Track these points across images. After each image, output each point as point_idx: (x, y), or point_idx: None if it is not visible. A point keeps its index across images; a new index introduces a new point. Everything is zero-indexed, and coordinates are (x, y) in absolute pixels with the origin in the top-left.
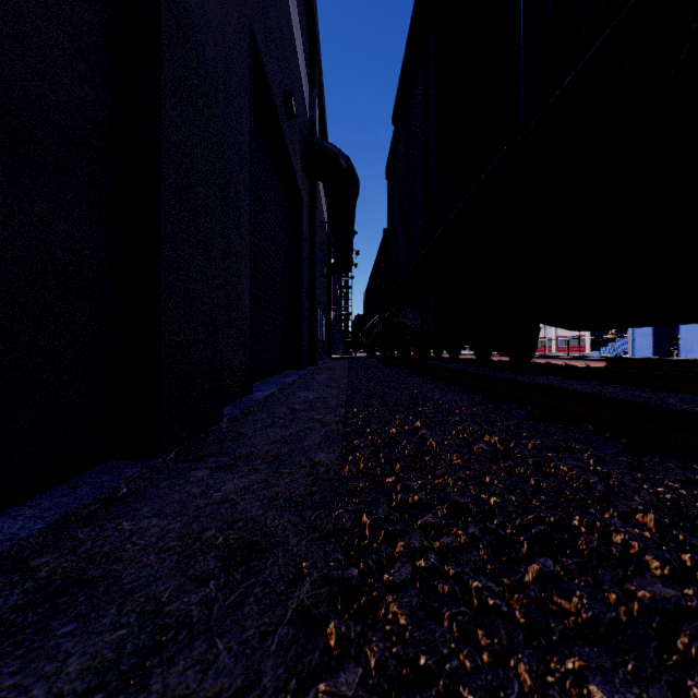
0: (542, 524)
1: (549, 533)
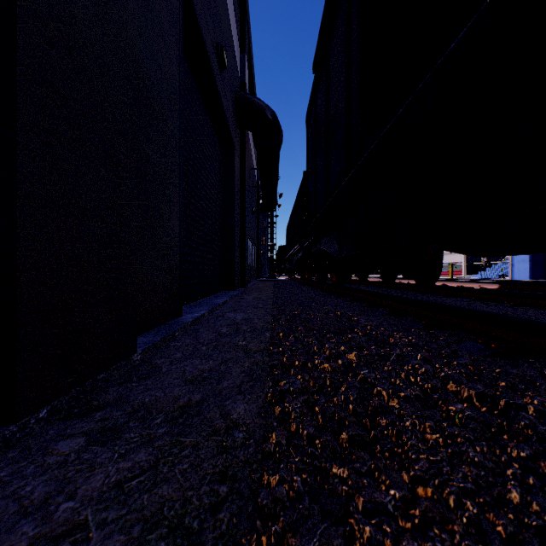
0: None
1: None
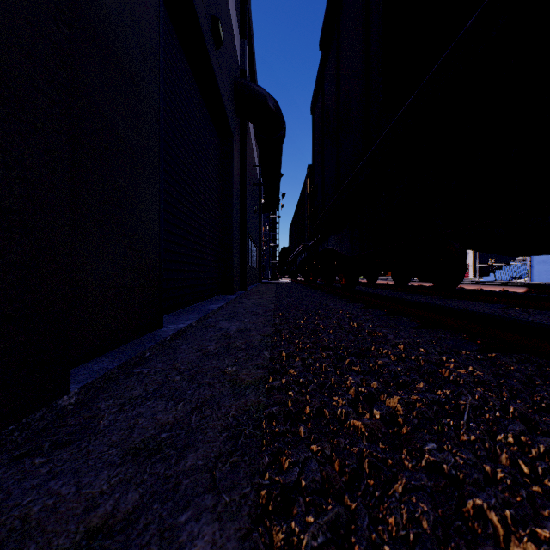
0: None
1: None
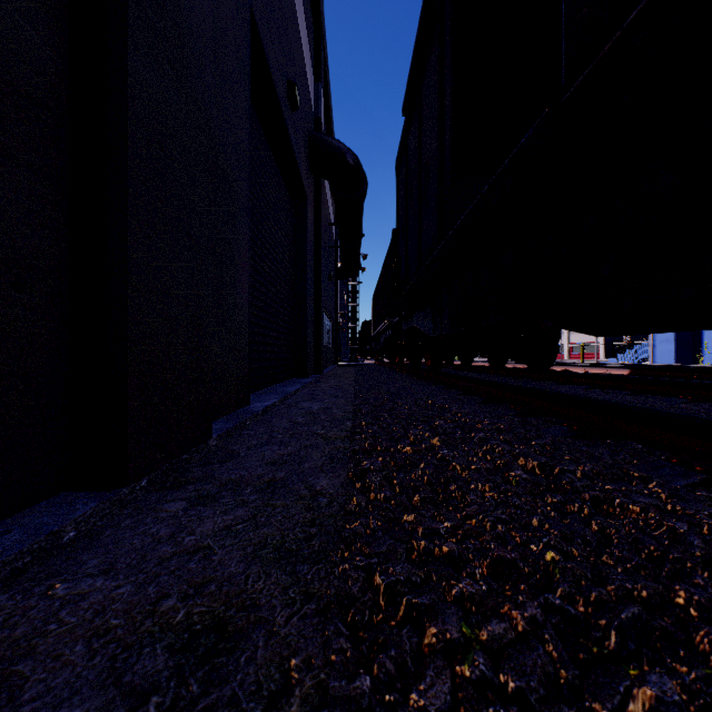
0: (634, 604)
1: (650, 623)
